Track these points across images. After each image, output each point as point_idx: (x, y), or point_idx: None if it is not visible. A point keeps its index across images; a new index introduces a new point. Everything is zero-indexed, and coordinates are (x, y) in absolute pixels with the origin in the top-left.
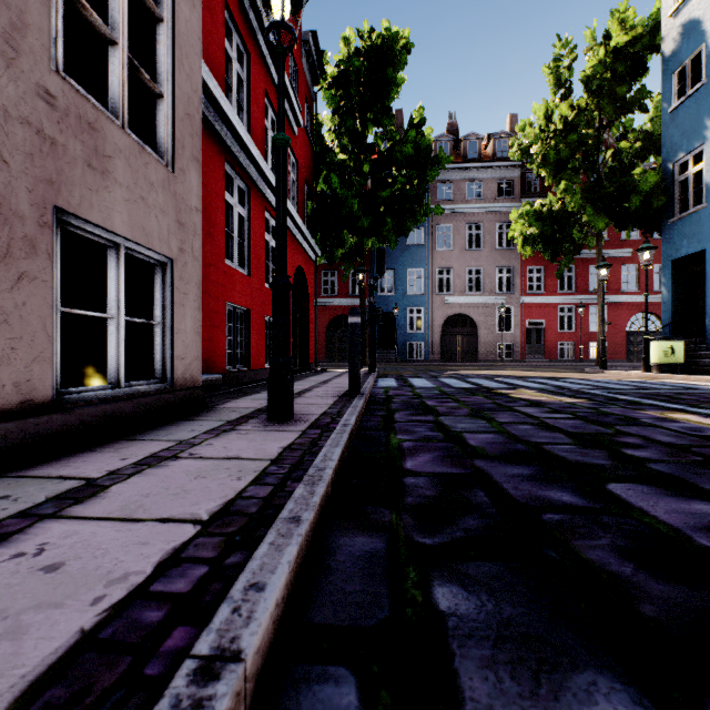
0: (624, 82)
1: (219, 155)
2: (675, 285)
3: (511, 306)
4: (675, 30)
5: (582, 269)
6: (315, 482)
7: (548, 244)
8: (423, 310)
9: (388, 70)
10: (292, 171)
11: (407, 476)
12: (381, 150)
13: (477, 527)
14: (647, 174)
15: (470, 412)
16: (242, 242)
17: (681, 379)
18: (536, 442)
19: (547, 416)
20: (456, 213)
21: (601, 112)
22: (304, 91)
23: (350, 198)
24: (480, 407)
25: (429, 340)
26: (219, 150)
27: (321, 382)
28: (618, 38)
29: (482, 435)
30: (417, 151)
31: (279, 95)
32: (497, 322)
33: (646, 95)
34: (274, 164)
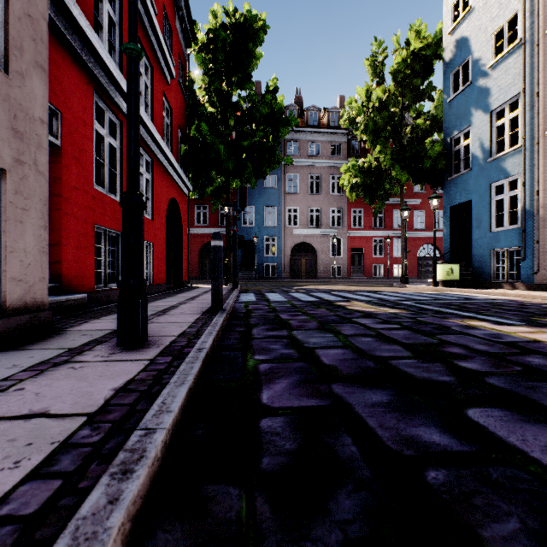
0: (419, 77)
1: (86, 85)
2: (451, 225)
3: (341, 237)
4: (452, 44)
5: (389, 212)
6: (130, 465)
7: (368, 192)
8: (276, 238)
9: (249, 44)
10: (166, 116)
11: (263, 416)
12: (243, 108)
13: (356, 514)
14: (434, 144)
15: (318, 325)
16: (114, 171)
17: (458, 292)
18: (381, 356)
19: (381, 327)
20: (301, 165)
21: (403, 98)
22: (178, 50)
23: (217, 144)
24: (326, 320)
25: (281, 262)
26: (86, 79)
27: (189, 298)
28: (415, 44)
29: (332, 351)
30: (272, 112)
31: (130, 3)
32: (331, 249)
33: (432, 89)
34: (148, 106)
